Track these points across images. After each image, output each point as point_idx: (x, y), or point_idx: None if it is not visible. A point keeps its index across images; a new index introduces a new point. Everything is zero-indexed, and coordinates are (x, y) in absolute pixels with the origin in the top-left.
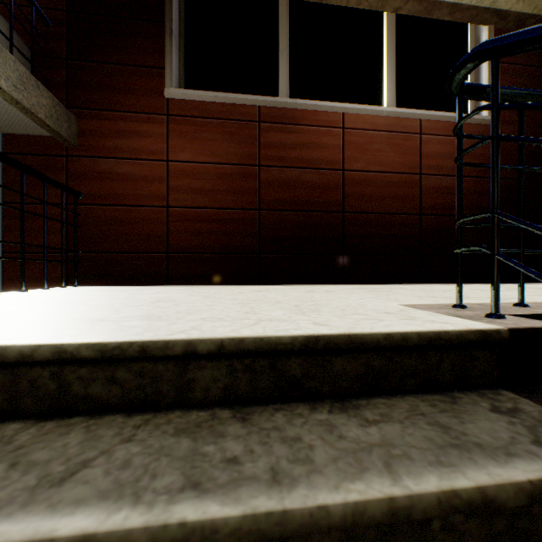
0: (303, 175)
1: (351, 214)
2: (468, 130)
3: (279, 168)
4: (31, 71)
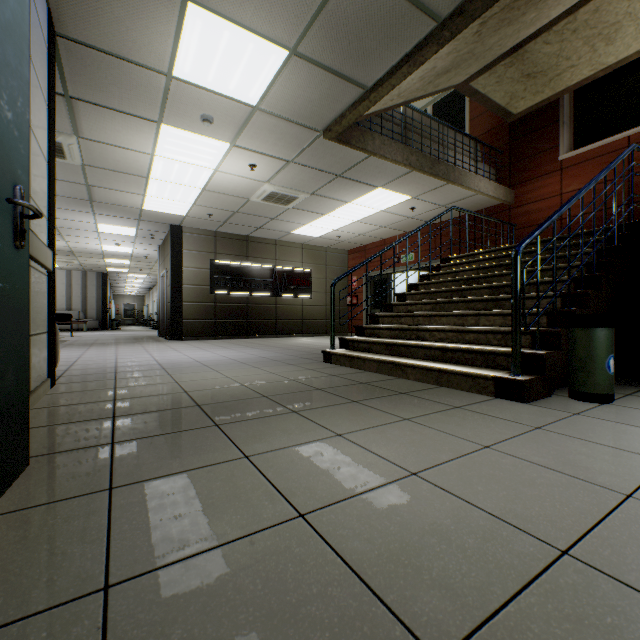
0: None
1: None
2: None
3: None
4: (495, 179)
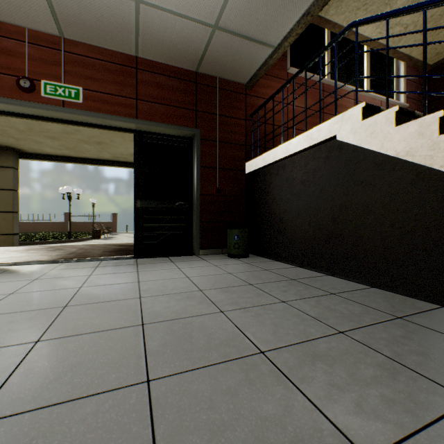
0: None
1: None
2: None
3: (330, 115)
4: None
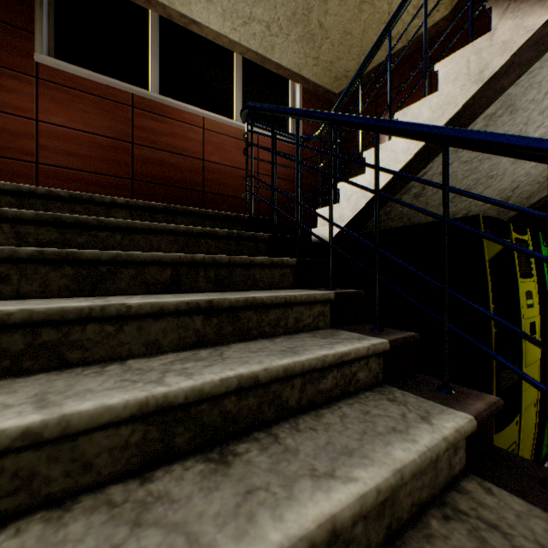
0: (172, 158)
1: (209, 194)
2: (288, 150)
3: (151, 148)
4: None
